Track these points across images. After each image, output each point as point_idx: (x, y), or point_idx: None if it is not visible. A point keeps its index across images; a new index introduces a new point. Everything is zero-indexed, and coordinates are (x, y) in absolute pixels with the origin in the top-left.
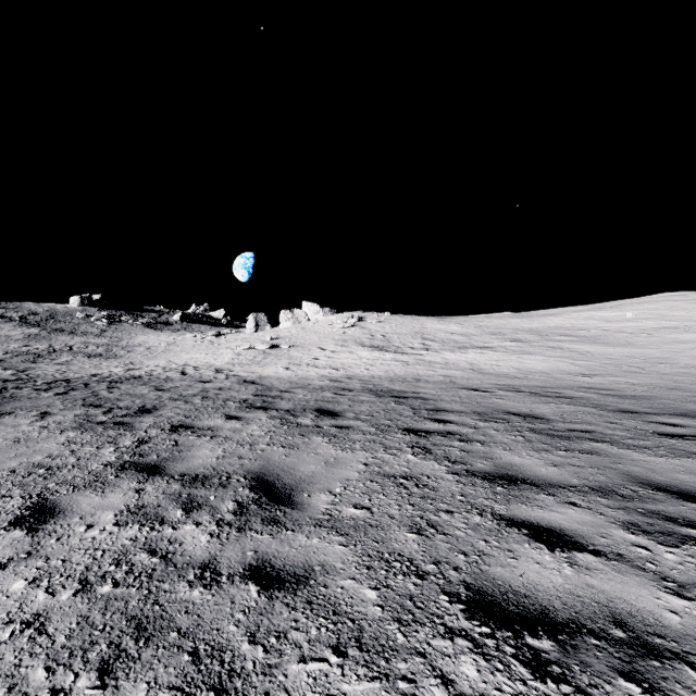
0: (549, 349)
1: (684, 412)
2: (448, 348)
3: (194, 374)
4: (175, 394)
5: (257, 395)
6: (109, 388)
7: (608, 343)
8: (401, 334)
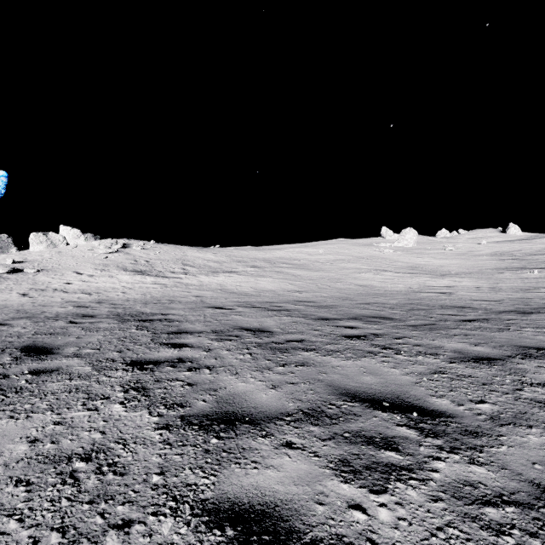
0: (276, 273)
1: (354, 316)
2: (204, 272)
3: None
4: None
5: None
6: None
7: (310, 269)
8: (164, 260)
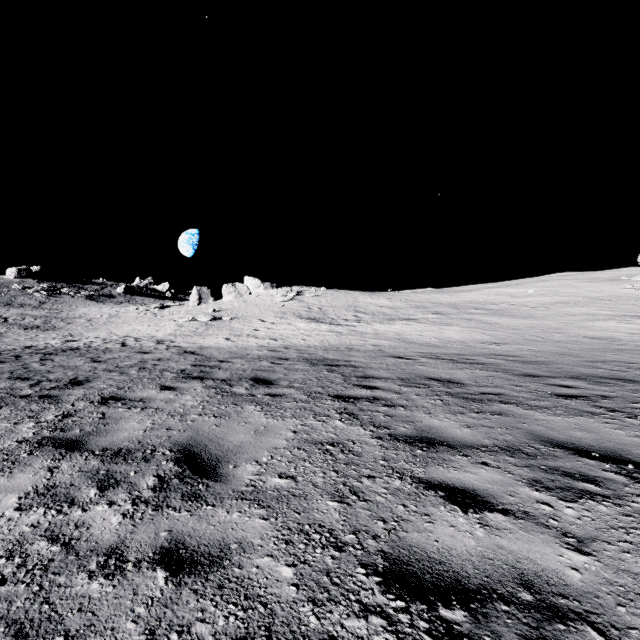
0: (465, 321)
1: (576, 375)
2: (378, 320)
3: (134, 345)
4: (111, 365)
5: (195, 365)
6: (41, 360)
7: (514, 315)
8: (336, 307)
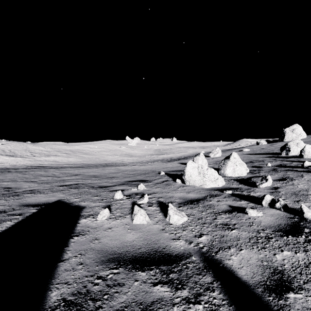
0: (75, 156)
1: (93, 165)
2: (43, 156)
3: None
4: None
5: None
6: None
7: (89, 154)
8: (19, 150)
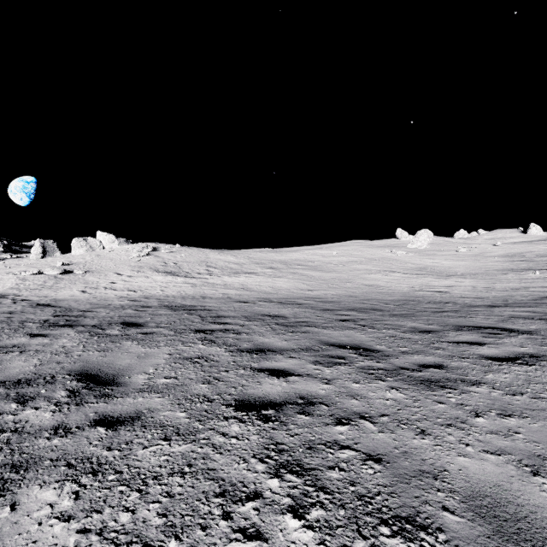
0: (291, 274)
1: (352, 308)
2: (226, 273)
3: None
4: None
5: (57, 315)
6: None
7: (323, 270)
8: (190, 262)
